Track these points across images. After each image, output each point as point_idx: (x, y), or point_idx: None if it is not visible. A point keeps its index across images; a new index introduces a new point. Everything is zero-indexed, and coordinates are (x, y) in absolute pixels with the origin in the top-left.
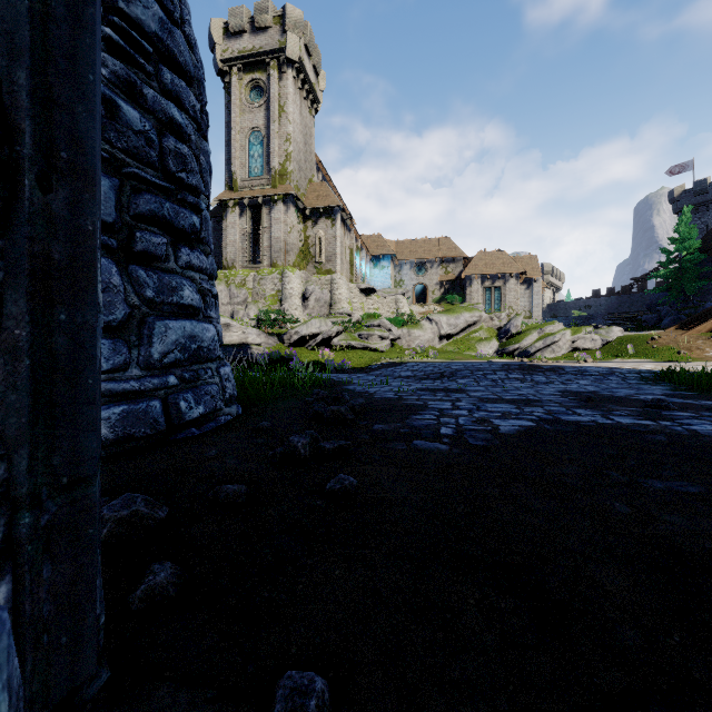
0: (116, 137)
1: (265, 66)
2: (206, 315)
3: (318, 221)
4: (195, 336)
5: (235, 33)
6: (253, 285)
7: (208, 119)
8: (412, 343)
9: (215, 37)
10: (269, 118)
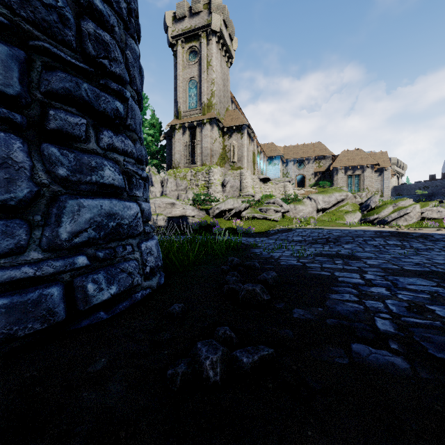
0: (18, 4)
1: (198, 37)
2: (131, 194)
3: (232, 135)
4: (114, 214)
5: (179, 19)
6: (190, 178)
7: (139, 29)
8: (297, 214)
9: (167, 23)
10: (201, 70)
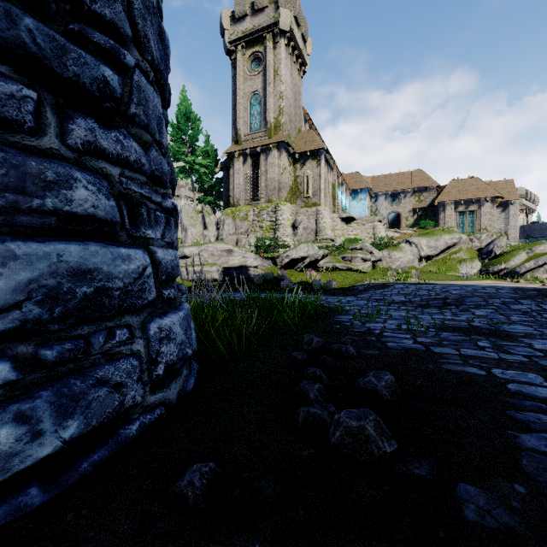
0: None
1: (262, 40)
2: (136, 234)
3: (306, 163)
4: (90, 271)
5: (239, 18)
6: (253, 218)
7: None
8: (392, 264)
9: (224, 24)
10: (266, 82)
